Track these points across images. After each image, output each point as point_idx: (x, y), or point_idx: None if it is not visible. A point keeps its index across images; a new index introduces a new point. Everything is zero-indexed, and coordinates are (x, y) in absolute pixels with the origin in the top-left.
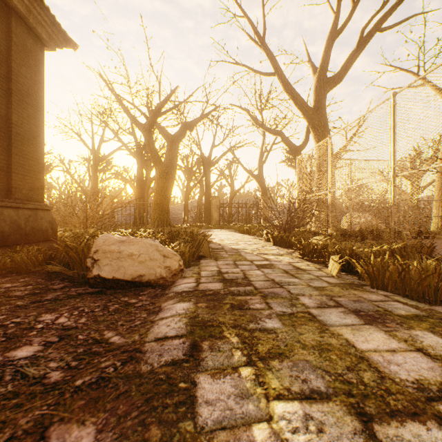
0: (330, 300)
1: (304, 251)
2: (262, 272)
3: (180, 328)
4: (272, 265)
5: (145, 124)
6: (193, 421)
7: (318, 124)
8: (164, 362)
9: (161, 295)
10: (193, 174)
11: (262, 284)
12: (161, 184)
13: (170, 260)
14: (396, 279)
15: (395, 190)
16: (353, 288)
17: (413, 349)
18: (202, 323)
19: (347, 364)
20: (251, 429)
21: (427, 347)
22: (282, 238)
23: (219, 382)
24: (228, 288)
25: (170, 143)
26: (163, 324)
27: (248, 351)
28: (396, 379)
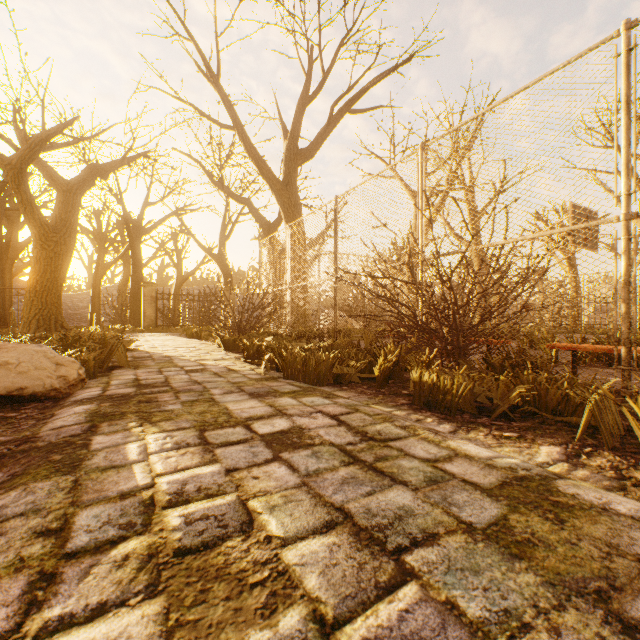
0: (238, 389)
1: (249, 353)
2: (189, 376)
3: (79, 420)
4: (205, 369)
5: (11, 159)
6: (88, 449)
7: (289, 203)
8: (62, 437)
9: (55, 407)
10: (111, 243)
11: (181, 385)
12: (46, 259)
13: (67, 369)
14: (301, 369)
15: (337, 290)
16: (268, 380)
17: (267, 405)
18: (104, 415)
19: (214, 416)
20: (129, 444)
21: (277, 403)
22: (235, 342)
23: (112, 436)
24: (142, 390)
25: (63, 193)
26: (59, 421)
27: (143, 422)
28: (239, 417)
